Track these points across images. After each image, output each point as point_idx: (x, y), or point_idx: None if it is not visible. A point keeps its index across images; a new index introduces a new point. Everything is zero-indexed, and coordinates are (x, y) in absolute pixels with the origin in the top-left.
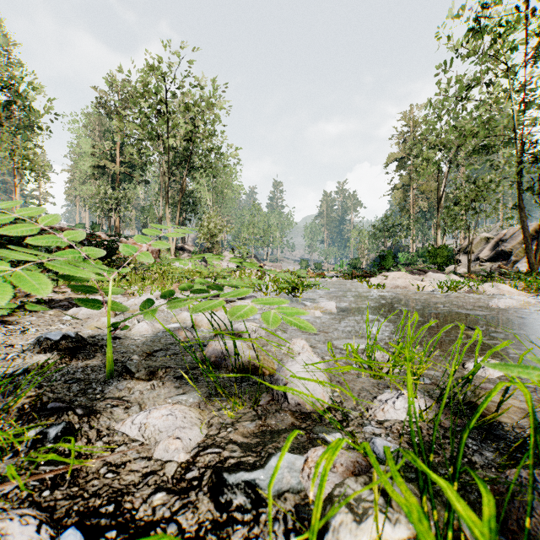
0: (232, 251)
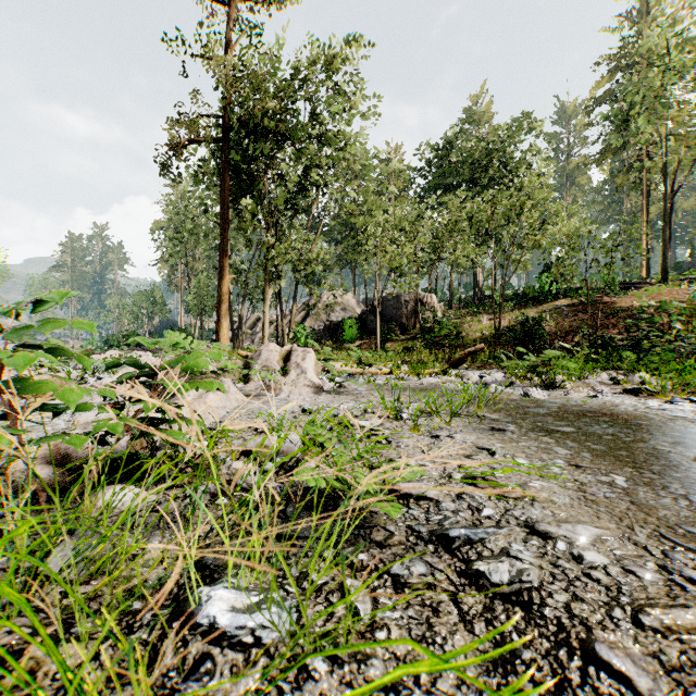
0: None
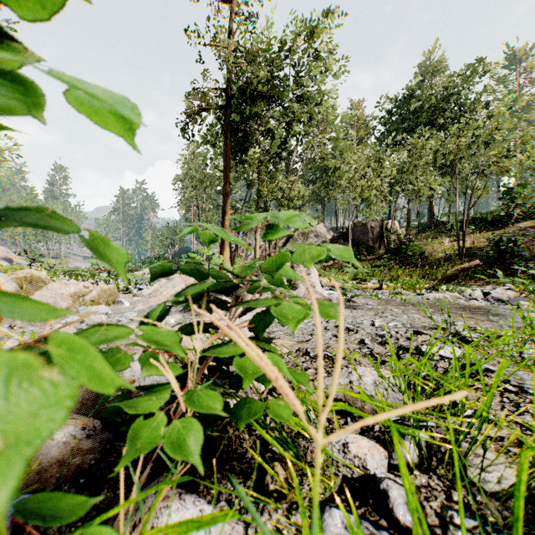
0: (25, 252)
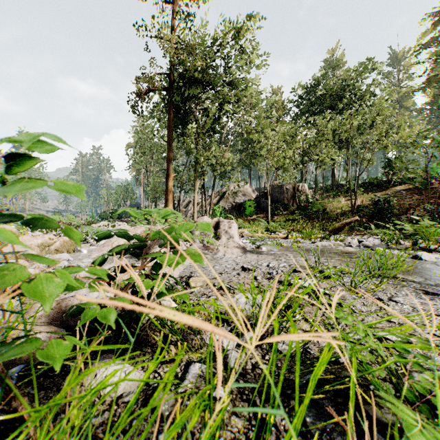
0: None
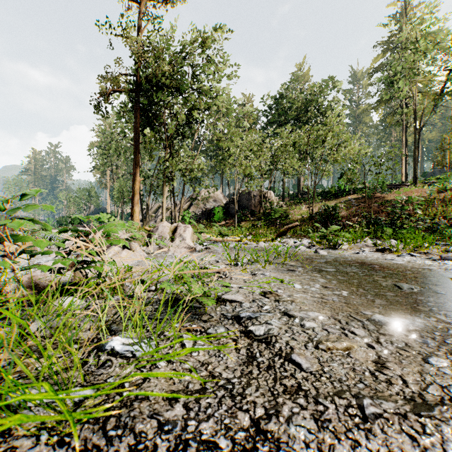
0: None
